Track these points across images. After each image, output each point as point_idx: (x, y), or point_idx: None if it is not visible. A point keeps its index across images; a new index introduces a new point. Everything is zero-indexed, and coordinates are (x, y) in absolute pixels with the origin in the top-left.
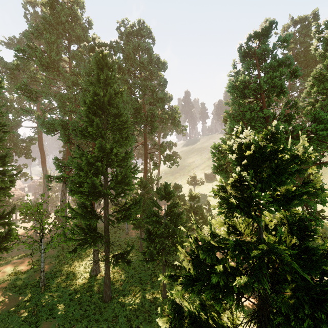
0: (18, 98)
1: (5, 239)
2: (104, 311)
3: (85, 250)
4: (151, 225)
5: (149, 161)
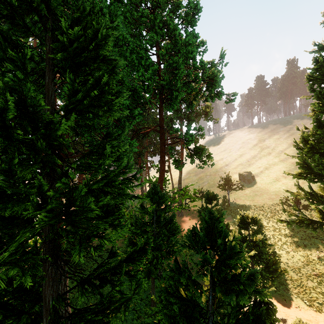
0: None
1: None
2: None
3: None
4: None
5: (169, 159)
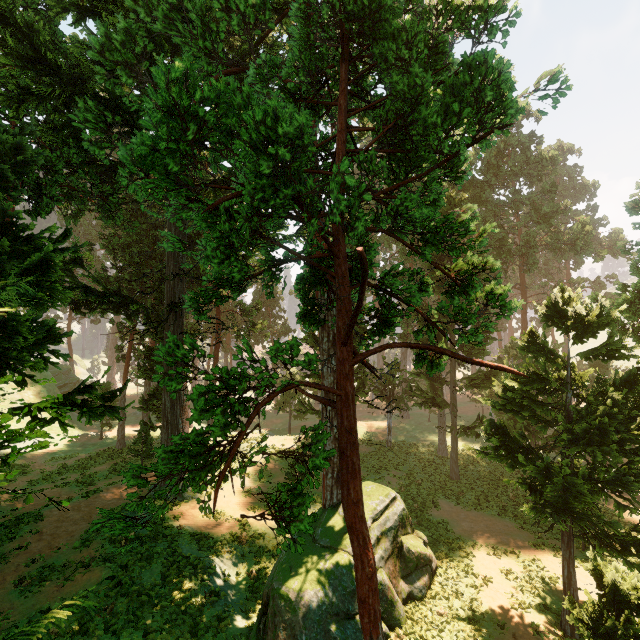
0: None
1: (362, 386)
2: (450, 484)
3: (429, 408)
4: None
5: None
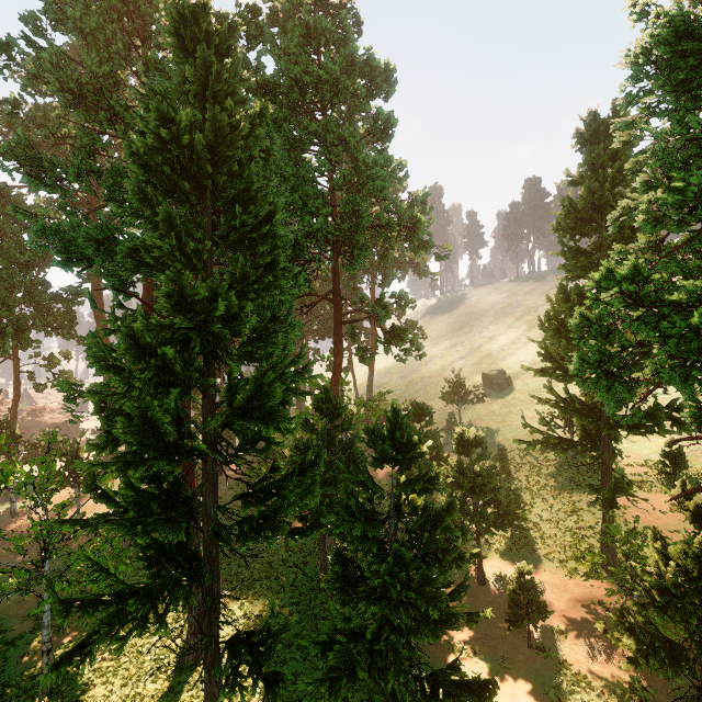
0: (51, 201)
1: None
2: None
3: (122, 646)
4: (350, 544)
5: (350, 345)
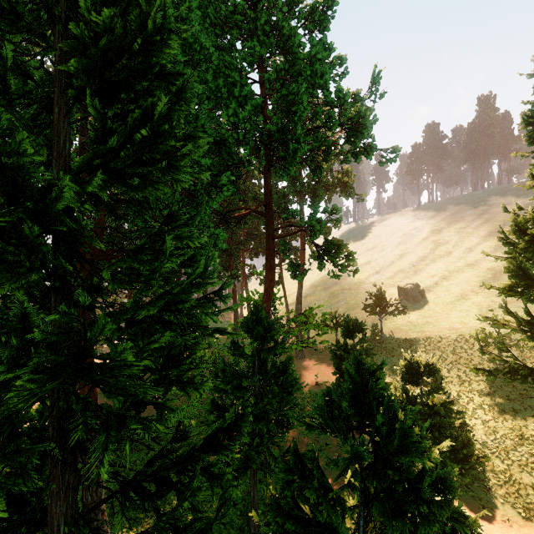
0: None
1: None
2: None
3: None
4: None
5: (280, 262)
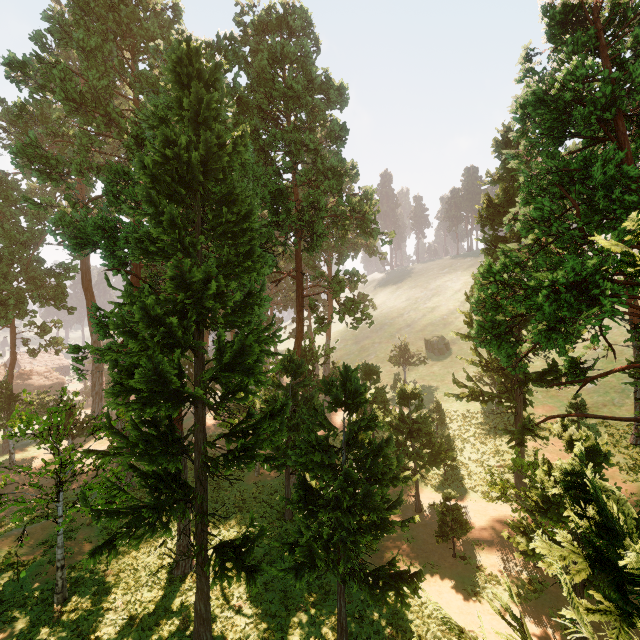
0: (43, 186)
1: None
2: None
3: (138, 543)
4: (311, 471)
5: (309, 315)
